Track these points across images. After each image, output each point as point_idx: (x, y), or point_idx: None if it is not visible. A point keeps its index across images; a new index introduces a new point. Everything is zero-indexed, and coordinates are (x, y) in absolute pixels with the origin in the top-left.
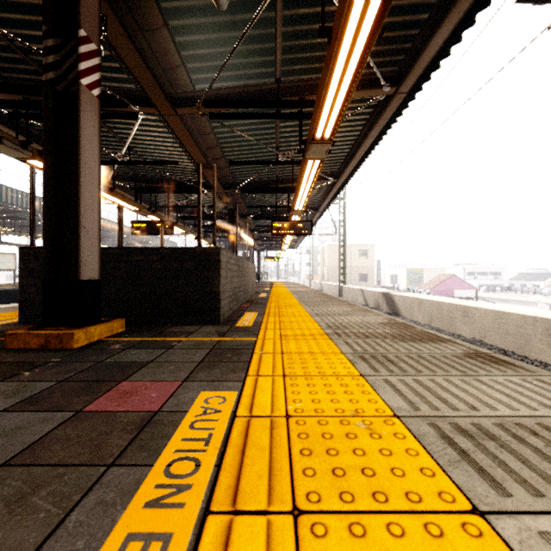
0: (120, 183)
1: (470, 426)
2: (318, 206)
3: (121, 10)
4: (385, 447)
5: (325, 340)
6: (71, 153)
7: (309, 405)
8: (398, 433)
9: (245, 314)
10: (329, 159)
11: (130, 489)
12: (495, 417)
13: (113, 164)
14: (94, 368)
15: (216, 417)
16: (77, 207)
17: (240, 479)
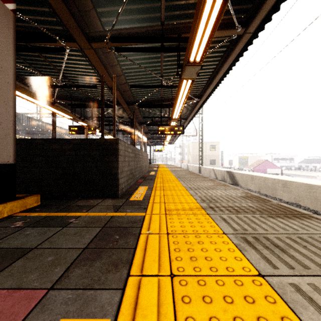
0: (63, 102)
1: None
2: (187, 117)
3: None
4: None
5: (204, 215)
6: None
7: None
8: None
9: (139, 188)
10: (195, 85)
11: None
12: None
13: (54, 87)
14: None
15: None
16: None
17: None
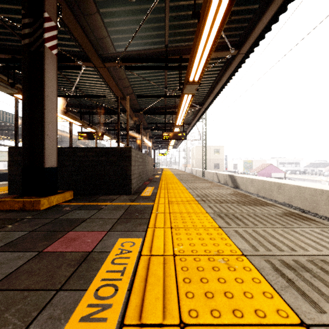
0: (71, 109)
1: (292, 262)
2: (190, 122)
3: (71, 2)
4: (238, 276)
5: (196, 204)
6: (39, 89)
7: (188, 247)
8: (246, 267)
9: (146, 188)
10: (197, 94)
11: (71, 307)
12: (307, 255)
13: (66, 97)
14: (52, 223)
15: (128, 255)
16: (43, 122)
17: (144, 300)
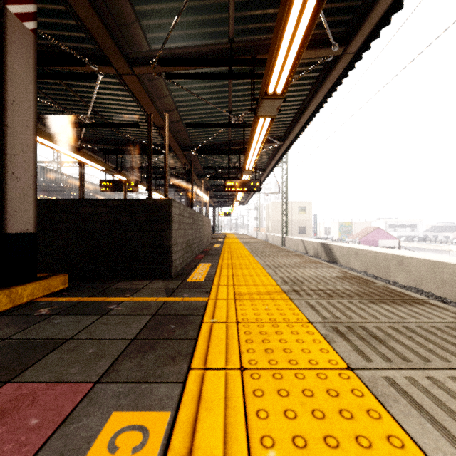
0: (91, 147)
1: None
2: (265, 167)
3: None
4: None
5: (285, 301)
6: (0, 91)
7: (290, 454)
8: None
9: (199, 266)
10: (276, 124)
11: None
12: None
13: (80, 126)
14: None
15: None
16: (3, 149)
17: None
